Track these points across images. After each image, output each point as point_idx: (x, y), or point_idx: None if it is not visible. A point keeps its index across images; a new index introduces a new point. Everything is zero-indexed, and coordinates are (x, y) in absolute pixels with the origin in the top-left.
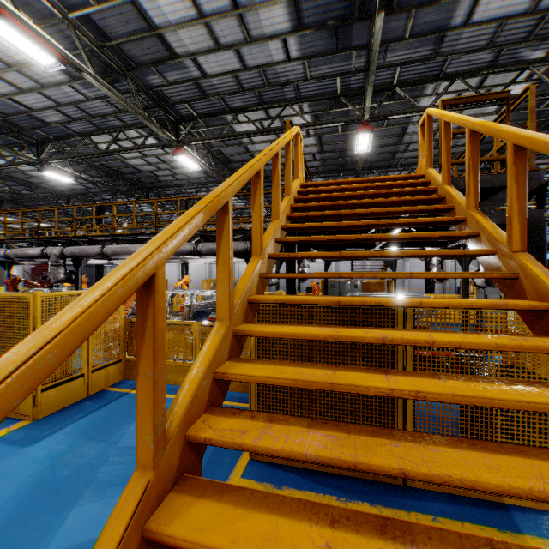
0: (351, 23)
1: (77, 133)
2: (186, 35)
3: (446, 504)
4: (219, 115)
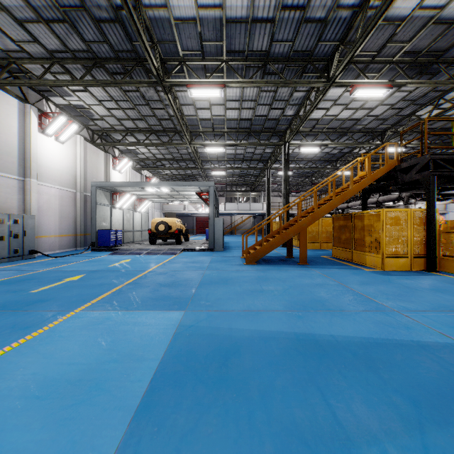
0: (424, 69)
1: (347, 152)
2: (358, 114)
3: (353, 263)
4: (401, 121)
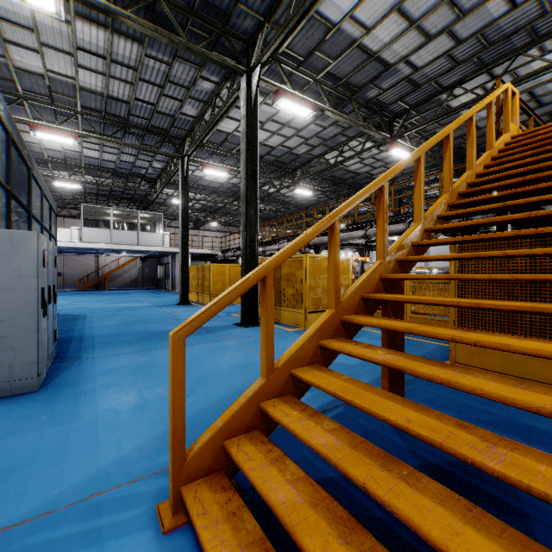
0: None
1: (316, 156)
2: (398, 45)
3: None
4: (431, 99)
